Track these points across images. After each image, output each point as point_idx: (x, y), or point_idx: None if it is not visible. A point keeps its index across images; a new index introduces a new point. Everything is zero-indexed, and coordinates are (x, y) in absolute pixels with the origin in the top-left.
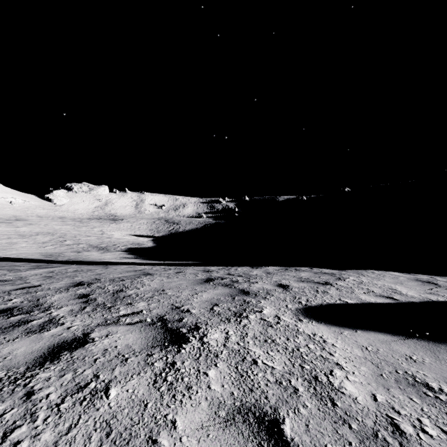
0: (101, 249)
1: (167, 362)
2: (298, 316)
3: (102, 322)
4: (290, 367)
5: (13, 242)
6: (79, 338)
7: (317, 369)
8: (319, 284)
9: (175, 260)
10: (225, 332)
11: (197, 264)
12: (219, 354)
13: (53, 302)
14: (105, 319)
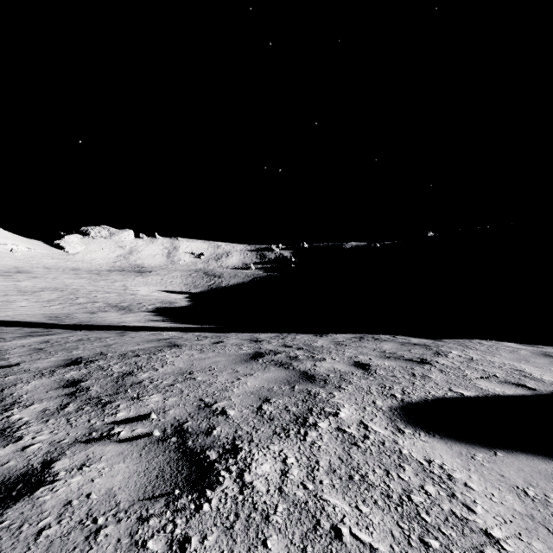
0: (122, 309)
1: (174, 539)
2: (395, 421)
3: (83, 435)
4: (403, 546)
5: (10, 299)
6: (32, 472)
7: (454, 548)
8: (413, 363)
9: (215, 324)
10: (282, 460)
11: (242, 329)
12: (271, 513)
13: (22, 395)
14: (89, 429)
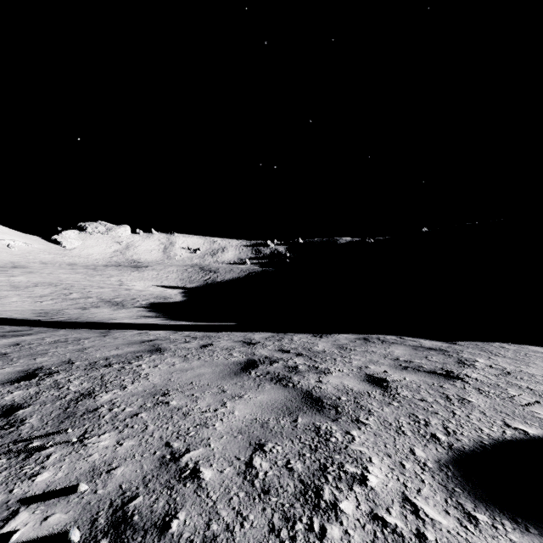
0: (115, 305)
1: None
2: (456, 495)
3: None
4: None
5: (2, 295)
6: None
7: None
8: (439, 377)
9: (208, 320)
10: None
11: (236, 327)
12: None
13: None
14: None
